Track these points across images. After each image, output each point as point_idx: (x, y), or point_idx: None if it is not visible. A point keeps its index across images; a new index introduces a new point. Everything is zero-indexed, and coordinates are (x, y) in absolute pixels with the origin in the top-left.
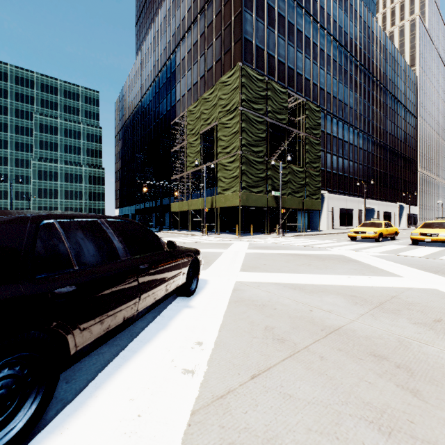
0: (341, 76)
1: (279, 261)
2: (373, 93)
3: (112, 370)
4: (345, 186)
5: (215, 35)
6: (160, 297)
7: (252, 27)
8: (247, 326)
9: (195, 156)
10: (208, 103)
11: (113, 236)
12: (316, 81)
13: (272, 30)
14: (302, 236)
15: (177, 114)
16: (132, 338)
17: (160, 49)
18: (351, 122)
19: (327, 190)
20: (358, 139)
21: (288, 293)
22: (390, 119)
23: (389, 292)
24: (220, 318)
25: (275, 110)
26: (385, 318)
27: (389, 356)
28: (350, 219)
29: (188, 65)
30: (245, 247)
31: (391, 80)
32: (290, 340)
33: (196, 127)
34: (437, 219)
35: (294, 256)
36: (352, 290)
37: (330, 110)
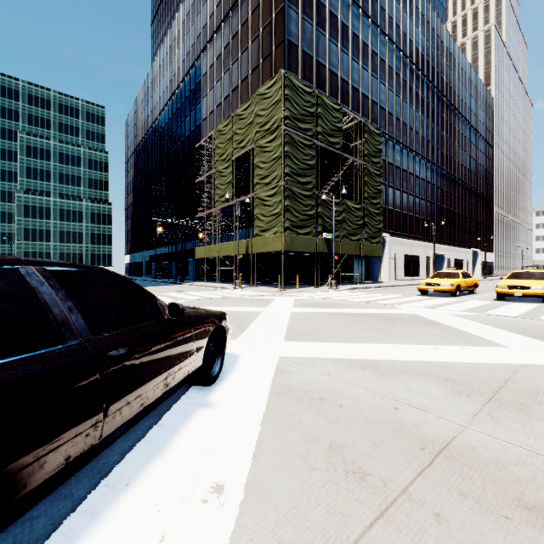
0: (406, 93)
1: (336, 323)
2: (443, 116)
3: None
4: (410, 228)
5: (252, 36)
6: (155, 399)
7: (297, 27)
8: (300, 443)
9: (225, 187)
10: (242, 121)
11: (53, 298)
12: (375, 98)
13: (322, 32)
14: (359, 289)
15: (203, 135)
16: (99, 479)
17: (182, 53)
18: (417, 149)
19: (389, 232)
20: (425, 171)
21: (357, 377)
22: (462, 147)
23: (498, 372)
24: (256, 427)
25: (327, 131)
26: (512, 421)
27: None
28: (416, 268)
29: (217, 73)
30: (290, 304)
31: (464, 101)
32: (375, 473)
33: (227, 151)
34: (527, 268)
35: (355, 316)
36: (445, 369)
37: (392, 135)
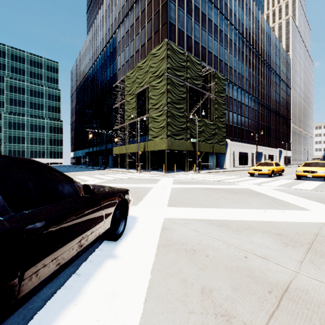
0: (240, 55)
1: (200, 195)
2: (261, 69)
3: None
4: (242, 136)
5: (147, 19)
6: (70, 257)
7: (175, 14)
8: (180, 288)
9: (131, 111)
10: (141, 70)
11: None
12: (221, 57)
13: (190, 17)
14: (212, 172)
15: (118, 79)
16: (22, 324)
17: (105, 29)
18: (246, 89)
19: (230, 138)
20: (251, 102)
21: (216, 232)
22: (273, 88)
23: (309, 228)
24: (147, 275)
25: (193, 77)
26: None
27: None
28: (246, 160)
29: (126, 42)
30: (171, 182)
31: (274, 60)
32: (238, 316)
33: (132, 89)
34: (314, 160)
35: (211, 190)
36: (274, 226)
37: (232, 80)
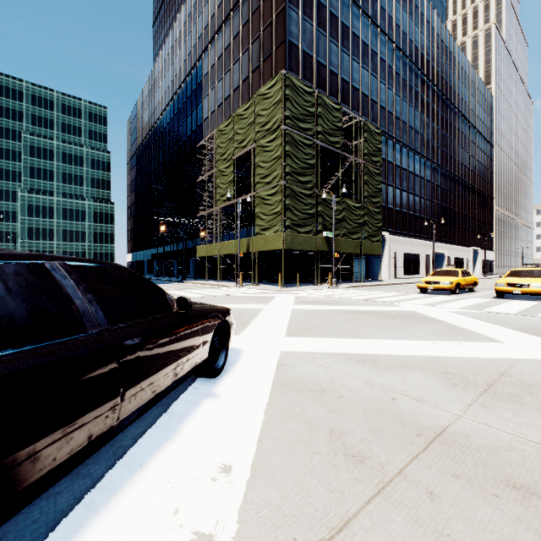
0: (406, 92)
1: (336, 320)
2: (443, 115)
3: (62, 539)
4: (410, 226)
5: (252, 37)
6: (165, 387)
7: (297, 28)
8: (302, 430)
9: (226, 187)
10: (243, 121)
11: (75, 291)
12: (375, 97)
13: (322, 32)
14: (359, 287)
15: (205, 135)
16: (114, 460)
17: (184, 54)
18: (417, 148)
19: (389, 230)
20: (425, 169)
21: (356, 370)
22: (462, 146)
23: (494, 366)
24: (260, 415)
25: (327, 130)
26: (505, 411)
27: (538, 487)
28: (416, 266)
29: (218, 74)
30: (291, 301)
31: (464, 99)
32: (373, 457)
33: (228, 151)
34: (526, 266)
35: (354, 313)
36: (442, 363)
37: (392, 134)
